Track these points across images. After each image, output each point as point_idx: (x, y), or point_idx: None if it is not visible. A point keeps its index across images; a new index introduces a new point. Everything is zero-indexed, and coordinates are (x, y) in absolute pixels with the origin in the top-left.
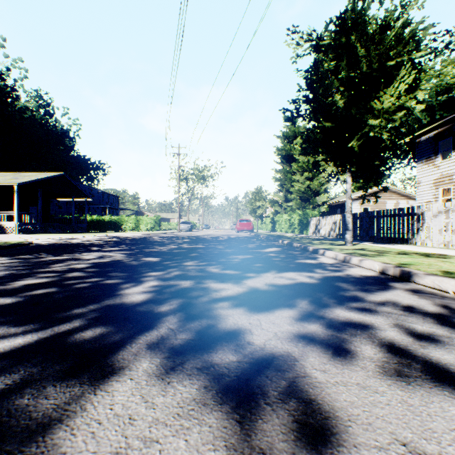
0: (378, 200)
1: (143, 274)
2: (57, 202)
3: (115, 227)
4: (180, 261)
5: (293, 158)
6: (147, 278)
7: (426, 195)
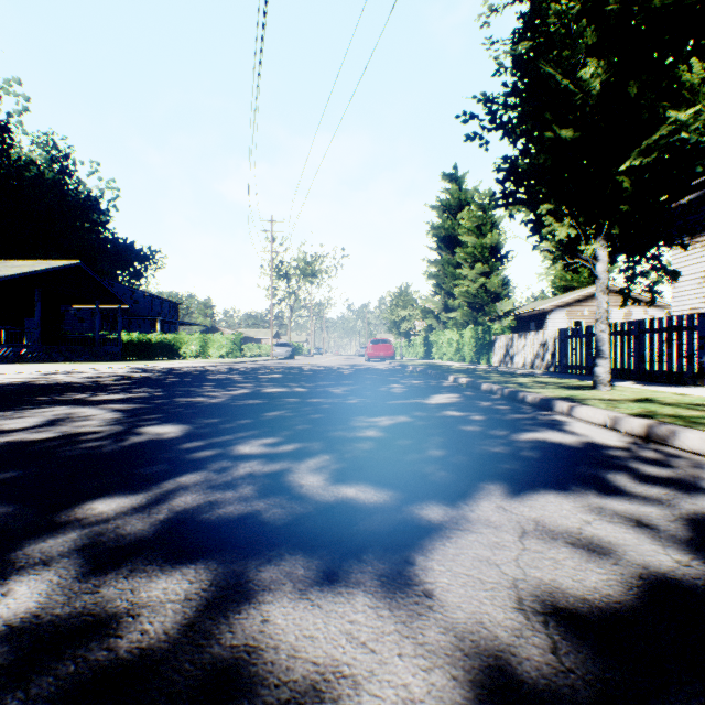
0: None
1: (60, 513)
2: (76, 312)
3: (168, 351)
4: (230, 437)
5: (458, 241)
6: (46, 543)
7: (689, 297)
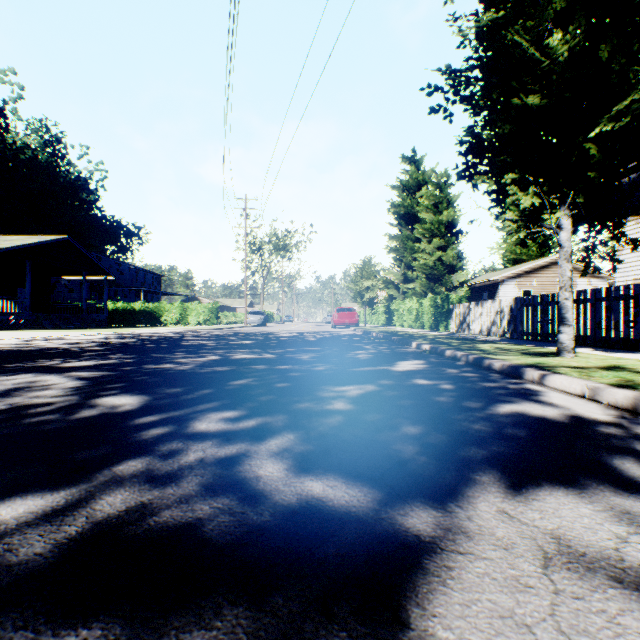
0: (545, 278)
1: None
2: (66, 283)
3: (151, 319)
4: (188, 411)
5: (416, 218)
6: None
7: (633, 268)
